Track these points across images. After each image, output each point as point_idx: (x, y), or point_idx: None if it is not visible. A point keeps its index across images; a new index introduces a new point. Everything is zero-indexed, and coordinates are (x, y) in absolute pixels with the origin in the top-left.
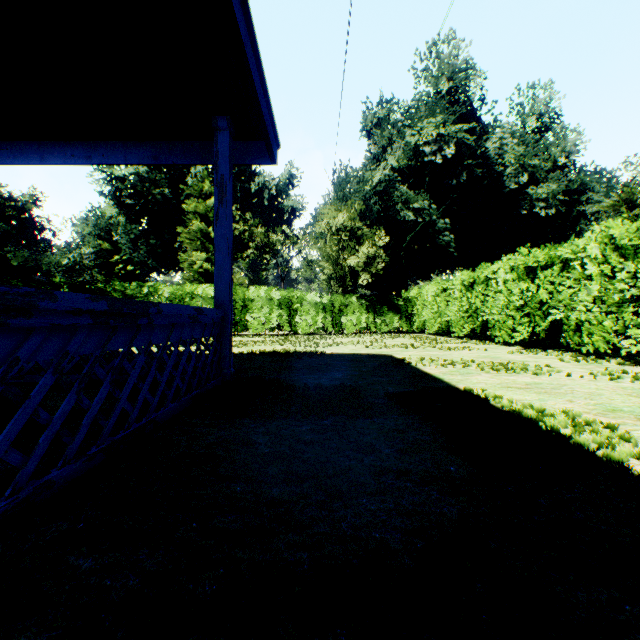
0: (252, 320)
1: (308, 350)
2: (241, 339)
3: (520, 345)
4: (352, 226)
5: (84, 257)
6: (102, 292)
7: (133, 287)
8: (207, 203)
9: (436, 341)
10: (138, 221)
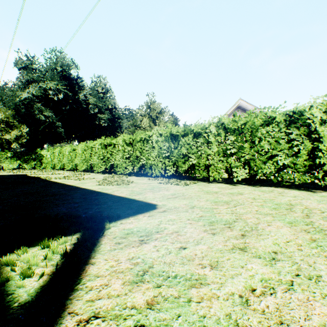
0: None
1: None
2: None
3: (74, 171)
4: (8, 120)
5: None
6: None
7: None
8: None
9: (47, 171)
10: None
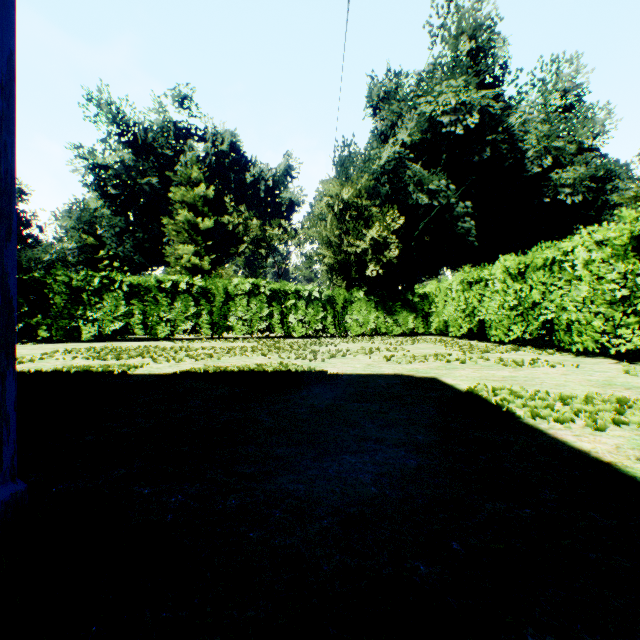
0: (235, 320)
1: (298, 368)
2: (217, 344)
3: (603, 355)
4: (358, 206)
5: (67, 252)
6: (39, 284)
7: (81, 278)
8: (196, 191)
9: (476, 348)
10: (125, 214)
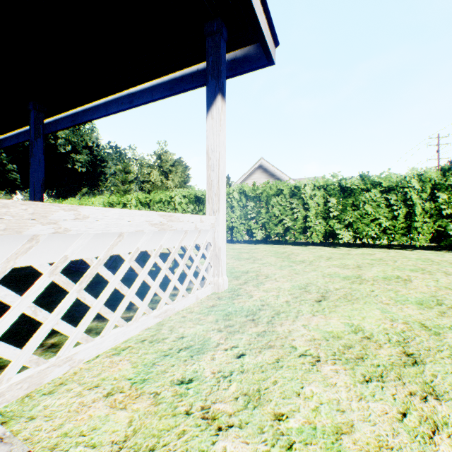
0: None
1: None
2: None
3: None
4: None
5: None
6: None
7: None
8: None
9: None
10: None
